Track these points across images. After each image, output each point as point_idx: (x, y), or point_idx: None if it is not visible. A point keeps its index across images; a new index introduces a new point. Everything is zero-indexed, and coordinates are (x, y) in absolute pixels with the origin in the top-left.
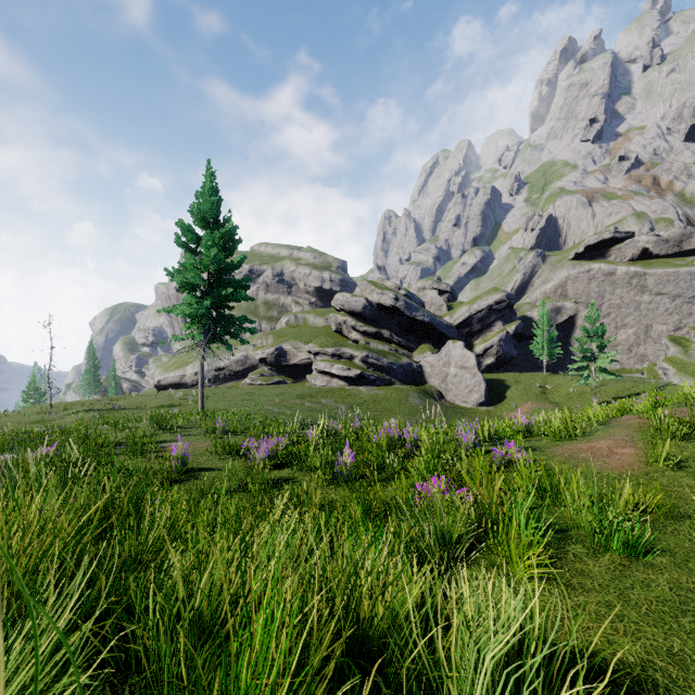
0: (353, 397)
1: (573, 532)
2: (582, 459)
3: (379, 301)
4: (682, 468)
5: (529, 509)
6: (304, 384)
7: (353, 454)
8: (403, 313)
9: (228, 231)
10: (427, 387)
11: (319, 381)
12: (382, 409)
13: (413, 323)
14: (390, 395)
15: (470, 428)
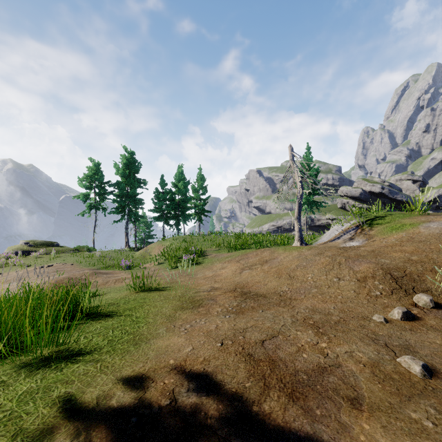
0: None
1: None
2: None
3: (370, 190)
4: None
5: None
6: None
7: None
8: (387, 196)
9: (316, 169)
10: None
11: None
12: None
13: (394, 201)
14: None
15: None
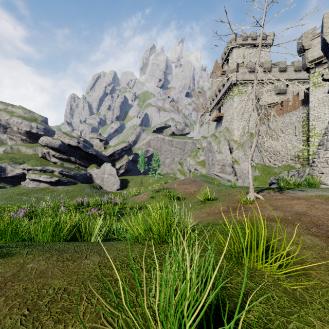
0: (54, 192)
1: (126, 214)
2: (135, 200)
3: (69, 143)
4: (154, 198)
5: (118, 212)
6: (20, 187)
7: (64, 208)
8: (82, 149)
9: None
10: (94, 184)
11: (31, 185)
12: (71, 196)
13: (87, 154)
14: (75, 189)
15: (108, 197)
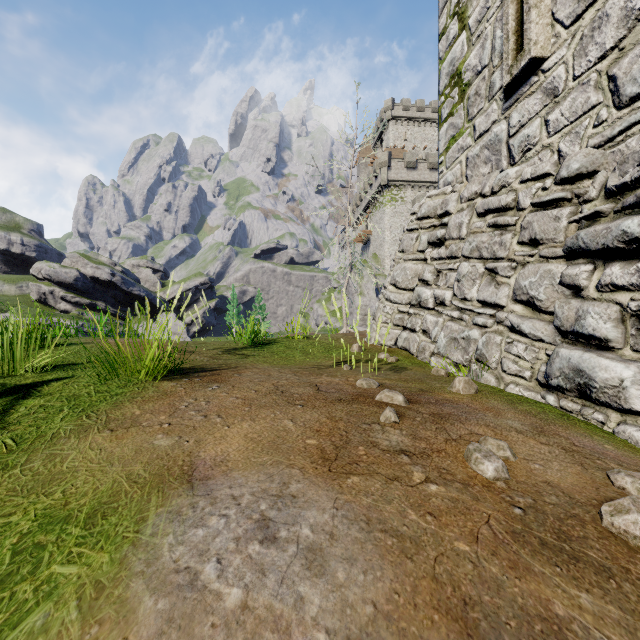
0: None
1: None
2: None
3: (94, 274)
4: None
5: None
6: None
7: None
8: (120, 287)
9: None
10: None
11: None
12: None
13: (129, 296)
14: None
15: None
